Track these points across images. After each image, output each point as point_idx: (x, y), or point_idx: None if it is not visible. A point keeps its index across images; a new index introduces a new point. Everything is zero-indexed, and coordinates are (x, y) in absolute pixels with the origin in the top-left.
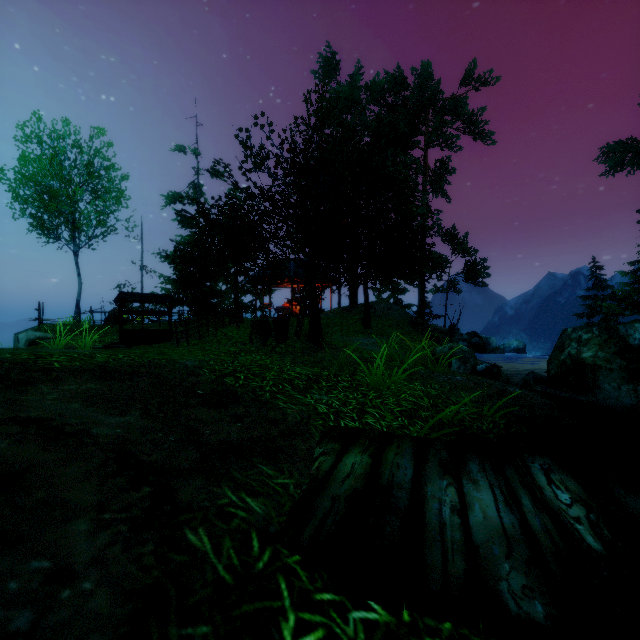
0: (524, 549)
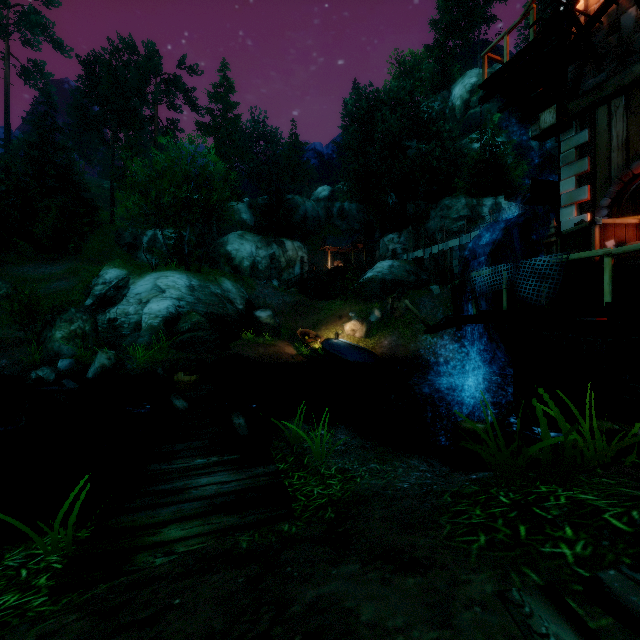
0: (244, 469)
